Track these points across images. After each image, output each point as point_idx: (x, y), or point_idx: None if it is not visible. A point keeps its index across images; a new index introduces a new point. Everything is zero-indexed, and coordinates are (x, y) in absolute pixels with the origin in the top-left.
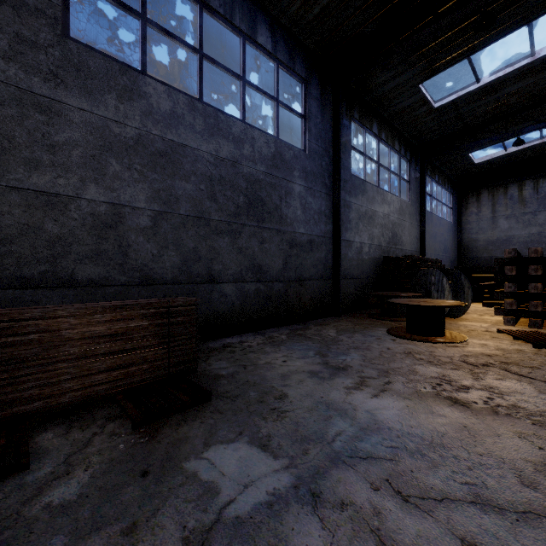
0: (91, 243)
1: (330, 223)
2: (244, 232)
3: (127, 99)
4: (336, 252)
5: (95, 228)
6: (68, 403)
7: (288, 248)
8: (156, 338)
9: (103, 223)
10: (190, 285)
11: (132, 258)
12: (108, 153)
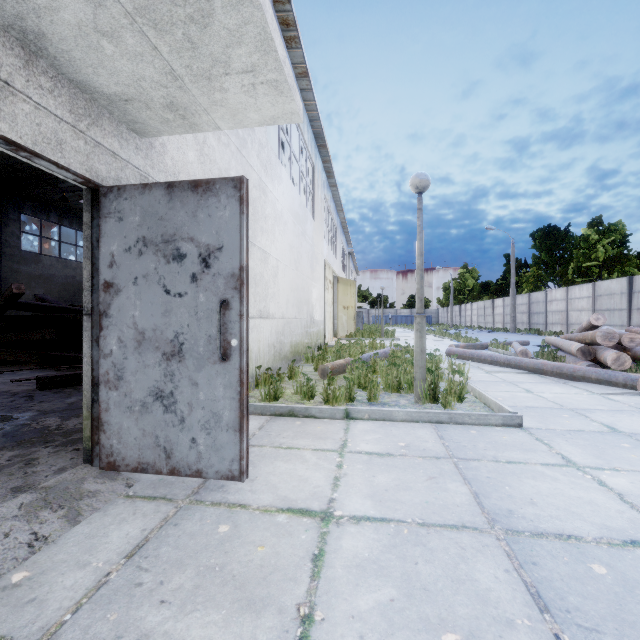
0: None
1: None
2: None
3: None
4: None
5: None
6: None
7: None
8: None
9: None
10: None
11: None
12: None
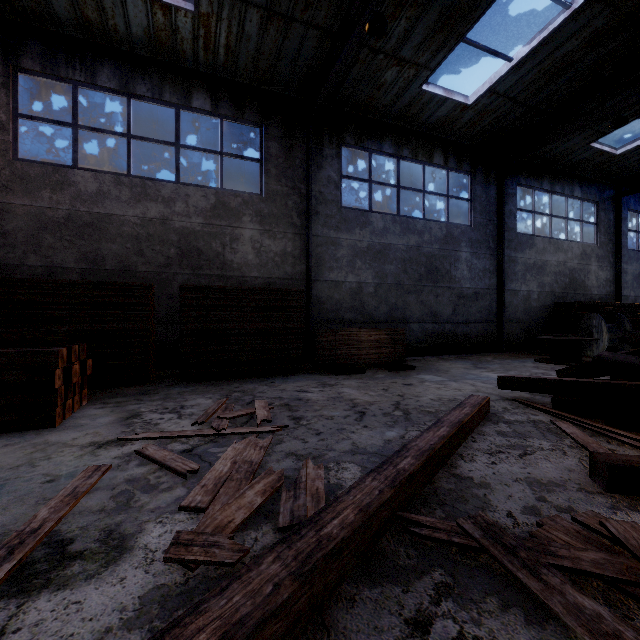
0: (350, 302)
1: (494, 277)
2: (424, 291)
3: (364, 228)
4: (500, 300)
5: (351, 295)
6: (363, 363)
7: (457, 299)
8: (390, 344)
9: (354, 292)
10: (393, 324)
11: (366, 309)
12: (356, 258)
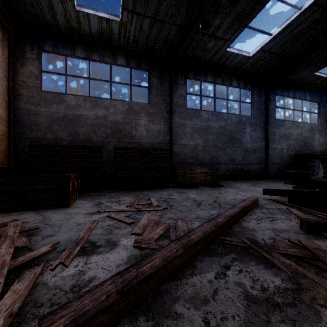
0: (191, 154)
1: (263, 141)
2: (228, 148)
3: (197, 118)
4: (266, 153)
5: (191, 151)
6: (198, 183)
7: (244, 153)
8: (211, 174)
9: (193, 149)
10: (212, 165)
11: (198, 157)
12: (194, 133)
